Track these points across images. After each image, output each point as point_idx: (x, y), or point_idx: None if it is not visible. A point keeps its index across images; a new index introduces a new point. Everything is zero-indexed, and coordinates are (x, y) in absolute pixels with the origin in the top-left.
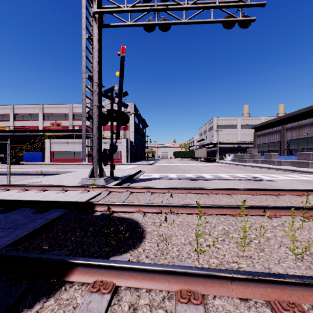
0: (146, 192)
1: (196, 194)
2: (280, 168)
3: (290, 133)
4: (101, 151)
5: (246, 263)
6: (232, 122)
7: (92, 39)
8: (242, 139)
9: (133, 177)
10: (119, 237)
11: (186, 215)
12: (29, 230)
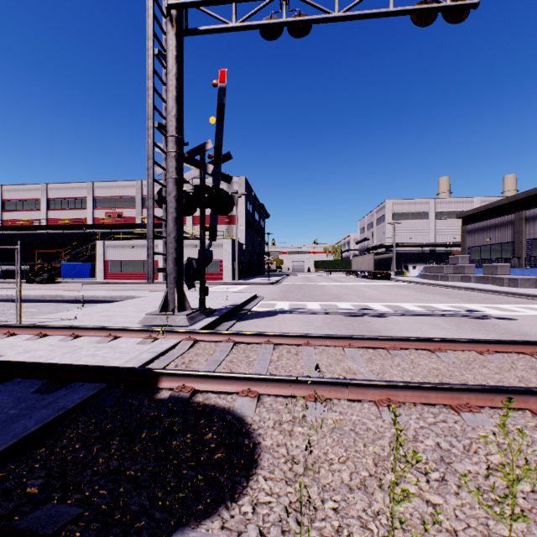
0: (265, 344)
1: (363, 350)
2: (516, 293)
3: (534, 227)
4: (182, 262)
5: None
6: (419, 209)
7: (166, 57)
8: (438, 237)
9: (241, 309)
10: (200, 460)
11: (348, 403)
12: (10, 440)
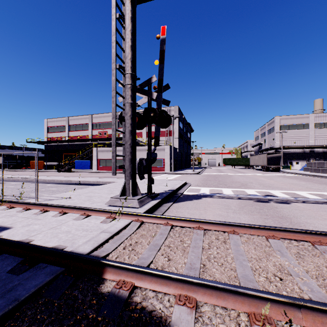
0: (196, 230)
1: (286, 241)
2: None
3: None
4: (135, 162)
5: None
6: (301, 121)
7: (124, 19)
8: (316, 141)
9: (176, 193)
10: None
11: None
12: None
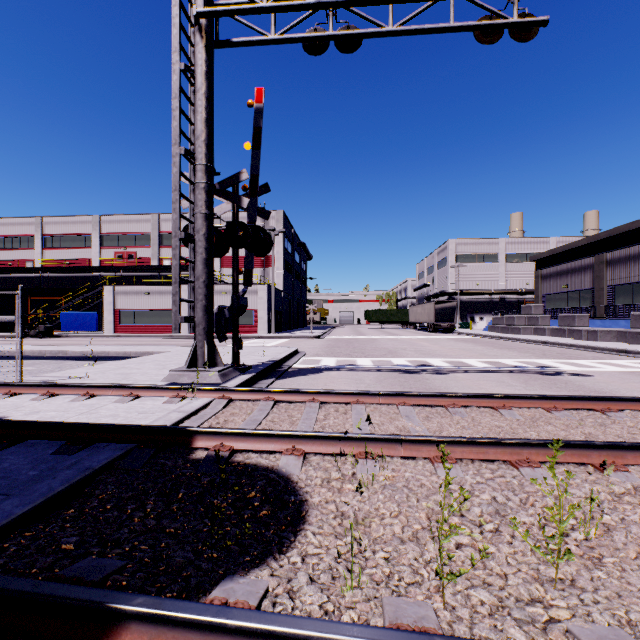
0: (310, 403)
1: (419, 408)
2: (595, 347)
3: (616, 272)
4: (212, 311)
5: (566, 605)
6: (487, 250)
7: (194, 73)
8: (509, 283)
9: (281, 366)
10: (244, 518)
11: (401, 461)
12: (37, 499)
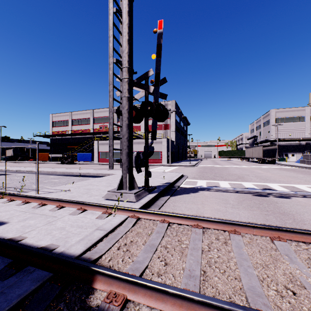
0: (195, 228)
1: (294, 244)
2: None
3: None
4: (132, 155)
5: None
6: (297, 114)
7: (121, 14)
8: None
9: (173, 186)
10: None
11: None
12: None
